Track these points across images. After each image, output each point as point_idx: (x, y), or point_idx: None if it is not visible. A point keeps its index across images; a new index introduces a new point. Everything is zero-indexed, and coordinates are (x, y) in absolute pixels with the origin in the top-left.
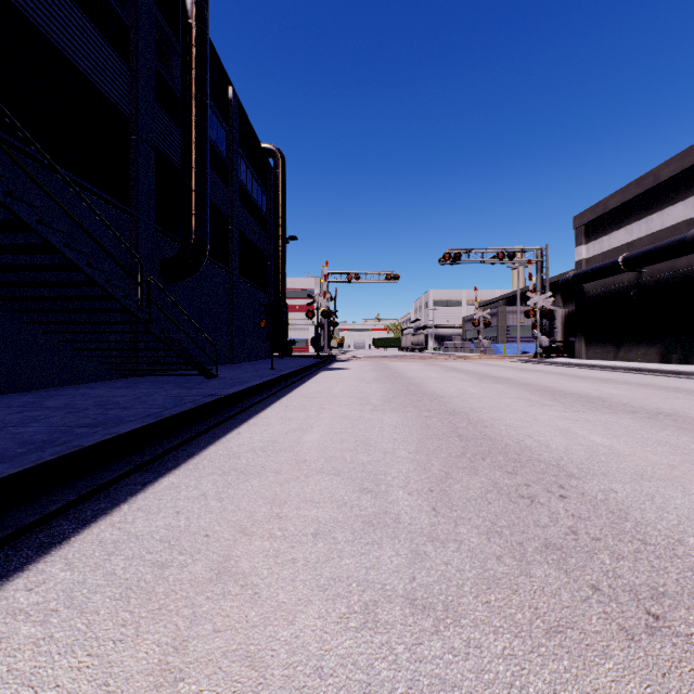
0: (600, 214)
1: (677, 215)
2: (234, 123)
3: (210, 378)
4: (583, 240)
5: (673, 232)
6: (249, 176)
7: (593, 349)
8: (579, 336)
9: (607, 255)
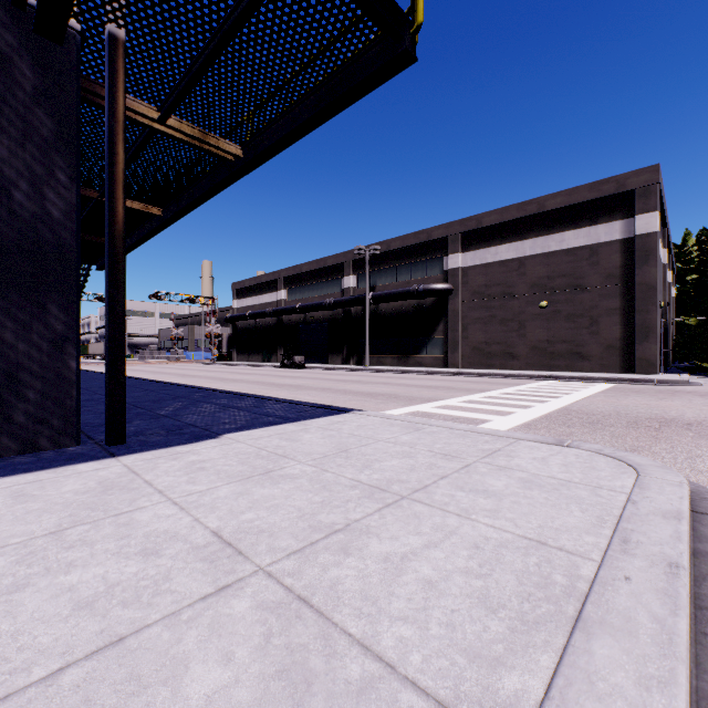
0: (242, 287)
1: (267, 299)
2: None
3: None
4: (236, 297)
5: (266, 306)
6: None
7: (240, 356)
8: (234, 349)
9: (246, 309)
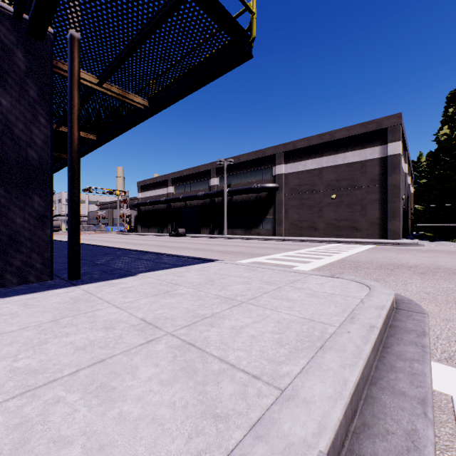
0: (144, 184)
1: (161, 192)
2: None
3: None
4: (140, 191)
5: (160, 196)
6: None
7: (143, 229)
8: (139, 225)
9: (147, 198)
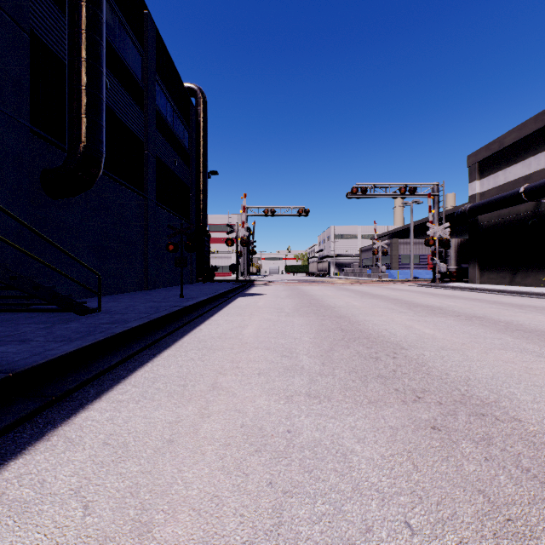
0: (495, 151)
1: None
2: (150, 48)
3: (85, 314)
4: (478, 176)
5: None
6: (170, 108)
7: (488, 275)
8: (473, 263)
9: (503, 188)
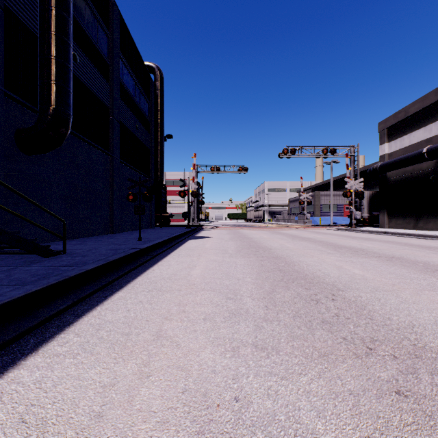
0: (401, 118)
1: None
2: (115, 30)
3: (50, 256)
4: (386, 139)
5: None
6: (132, 82)
7: (395, 221)
8: (383, 211)
9: (408, 149)
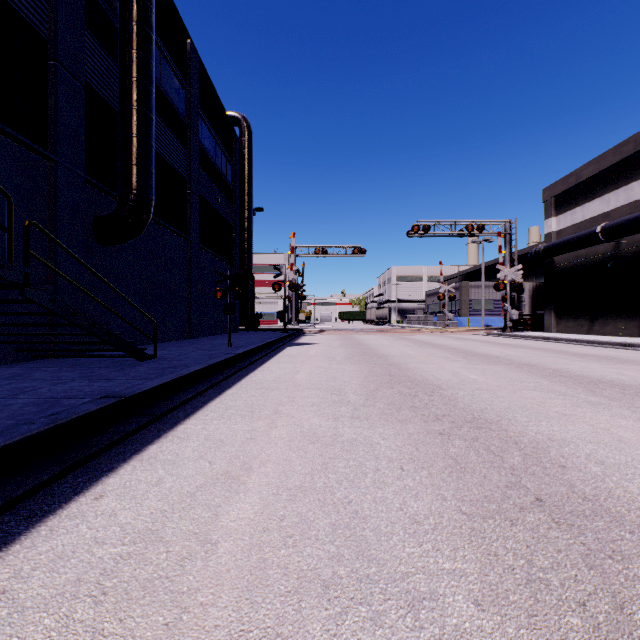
0: (572, 184)
1: None
2: (193, 80)
3: (144, 360)
4: (554, 212)
5: None
6: (212, 141)
7: (564, 323)
8: (549, 309)
9: (580, 226)
